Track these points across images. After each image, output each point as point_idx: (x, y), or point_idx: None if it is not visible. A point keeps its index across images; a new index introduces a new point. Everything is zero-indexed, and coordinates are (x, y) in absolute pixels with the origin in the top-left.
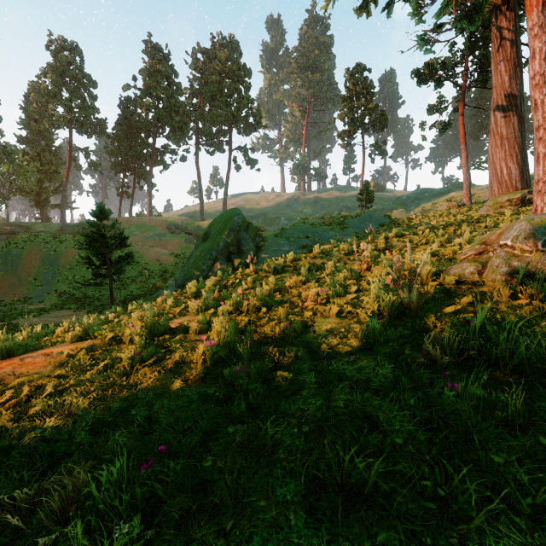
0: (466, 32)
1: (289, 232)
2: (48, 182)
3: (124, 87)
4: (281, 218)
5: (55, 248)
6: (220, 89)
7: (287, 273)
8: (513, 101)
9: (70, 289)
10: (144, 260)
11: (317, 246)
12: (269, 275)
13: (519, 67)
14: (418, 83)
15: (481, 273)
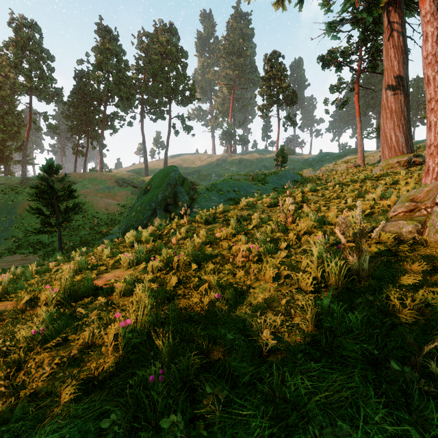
0: (360, 27)
1: (219, 186)
2: (11, 141)
3: (79, 61)
4: (212, 175)
5: (13, 199)
6: (161, 67)
7: (217, 223)
8: (400, 81)
9: (20, 237)
10: (94, 209)
11: (244, 199)
12: (201, 225)
13: (405, 54)
14: (322, 67)
15: (421, 232)
